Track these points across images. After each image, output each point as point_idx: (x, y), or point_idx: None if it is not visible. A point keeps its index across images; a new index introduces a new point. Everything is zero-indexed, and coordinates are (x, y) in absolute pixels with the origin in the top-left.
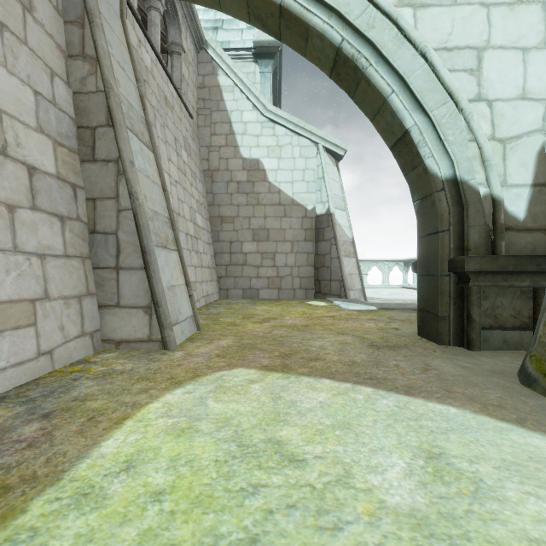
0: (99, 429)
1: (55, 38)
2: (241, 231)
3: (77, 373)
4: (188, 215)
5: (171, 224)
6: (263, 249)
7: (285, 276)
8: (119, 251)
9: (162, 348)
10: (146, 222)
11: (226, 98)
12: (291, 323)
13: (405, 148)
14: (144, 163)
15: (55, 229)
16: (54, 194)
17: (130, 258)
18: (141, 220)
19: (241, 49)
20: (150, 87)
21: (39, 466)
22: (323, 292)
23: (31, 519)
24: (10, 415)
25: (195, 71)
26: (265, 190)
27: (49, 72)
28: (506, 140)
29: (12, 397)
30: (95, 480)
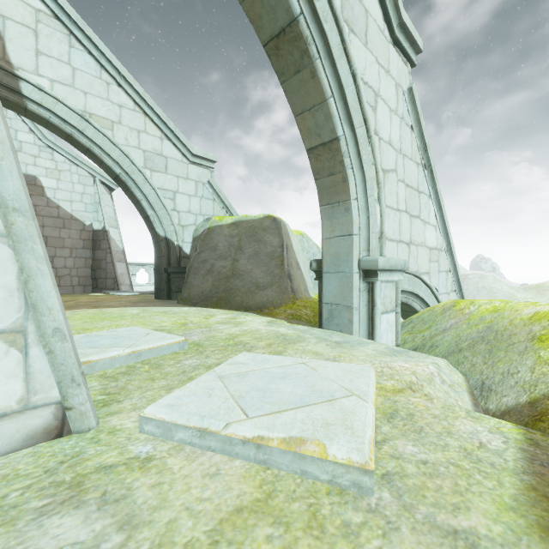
0: None
1: None
2: None
3: None
4: None
5: None
6: None
7: (64, 276)
8: None
9: None
10: None
11: None
12: (87, 301)
13: (149, 221)
14: None
15: None
16: None
17: None
18: None
19: None
20: None
21: None
22: (100, 287)
23: None
24: None
25: None
26: (44, 204)
27: None
28: (184, 226)
29: None
30: None
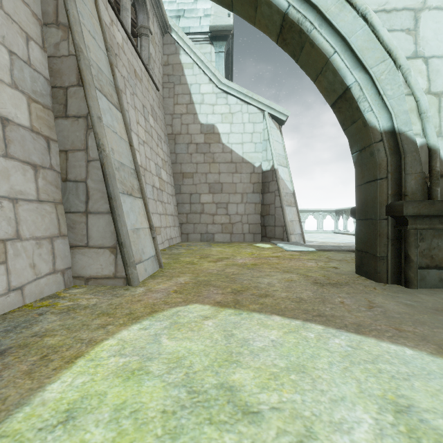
0: (48, 369)
1: (31, 7)
2: (199, 185)
3: (44, 307)
4: (154, 170)
5: (136, 175)
6: (217, 200)
7: (236, 223)
8: (88, 197)
9: (126, 284)
10: (112, 171)
11: (187, 73)
12: (241, 262)
13: (345, 104)
14: (112, 120)
15: (28, 176)
16: (27, 144)
17: (97, 203)
18: (107, 169)
19: (199, 33)
20: (121, 60)
21: None
22: (268, 236)
23: None
24: None
25: (161, 51)
26: (219, 150)
27: (24, 36)
28: (441, 94)
29: None
30: (27, 436)
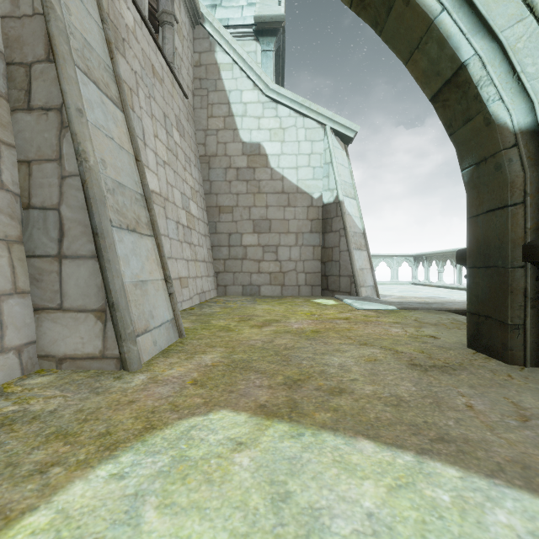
0: None
1: None
2: (241, 222)
3: None
4: (179, 202)
5: (145, 203)
6: (264, 242)
7: (289, 272)
8: (63, 233)
9: (120, 368)
10: (99, 192)
11: (224, 77)
12: (297, 328)
13: (456, 92)
14: (106, 120)
15: None
16: None
17: (76, 242)
18: (91, 189)
19: (240, 26)
20: (131, 49)
21: None
22: (331, 288)
23: None
24: None
25: (191, 47)
26: (267, 177)
27: None
28: None
29: None
30: None
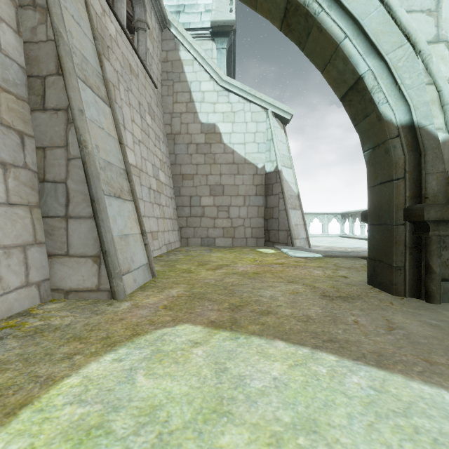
0: None
1: None
2: (200, 187)
3: (8, 329)
4: (151, 172)
5: (127, 176)
6: (218, 203)
7: (238, 227)
8: (69, 200)
9: (111, 298)
10: (95, 170)
11: (186, 70)
12: (242, 270)
13: (357, 96)
14: (98, 115)
15: None
16: None
17: (79, 206)
18: (89, 168)
19: (200, 29)
20: (114, 53)
21: None
22: (272, 240)
23: None
24: None
25: (160, 47)
26: (221, 151)
27: None
28: None
29: None
30: None
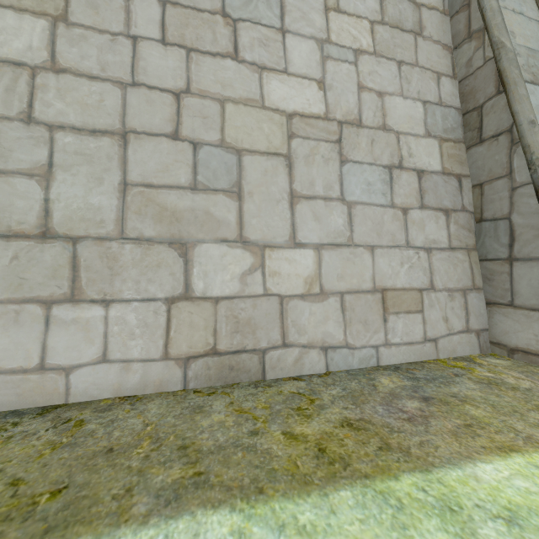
0: (475, 443)
1: (441, 42)
2: None
3: (459, 369)
4: None
5: None
6: None
7: None
8: (513, 238)
9: None
10: None
11: None
12: None
13: None
14: None
15: (440, 224)
16: (439, 190)
17: (528, 245)
18: None
19: None
20: None
21: (413, 444)
22: None
23: (400, 491)
24: (399, 385)
25: None
26: None
27: (435, 78)
28: None
29: (403, 369)
30: (464, 502)
